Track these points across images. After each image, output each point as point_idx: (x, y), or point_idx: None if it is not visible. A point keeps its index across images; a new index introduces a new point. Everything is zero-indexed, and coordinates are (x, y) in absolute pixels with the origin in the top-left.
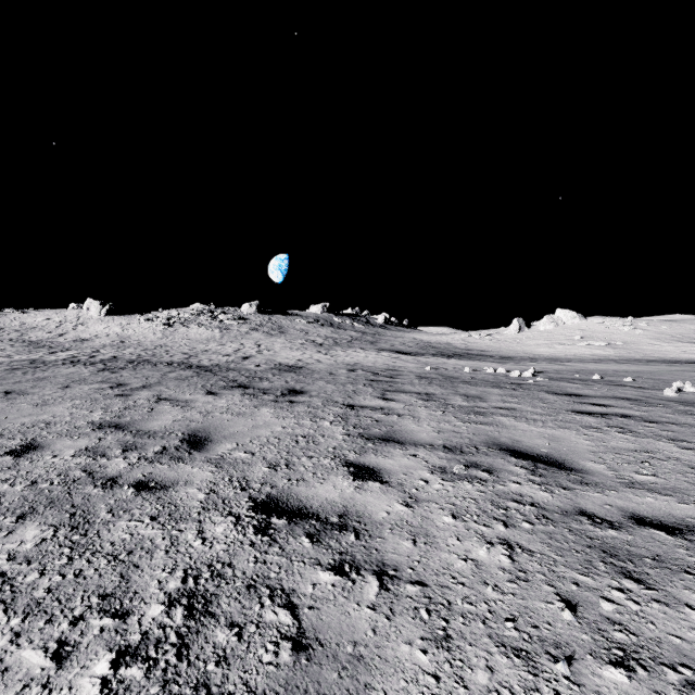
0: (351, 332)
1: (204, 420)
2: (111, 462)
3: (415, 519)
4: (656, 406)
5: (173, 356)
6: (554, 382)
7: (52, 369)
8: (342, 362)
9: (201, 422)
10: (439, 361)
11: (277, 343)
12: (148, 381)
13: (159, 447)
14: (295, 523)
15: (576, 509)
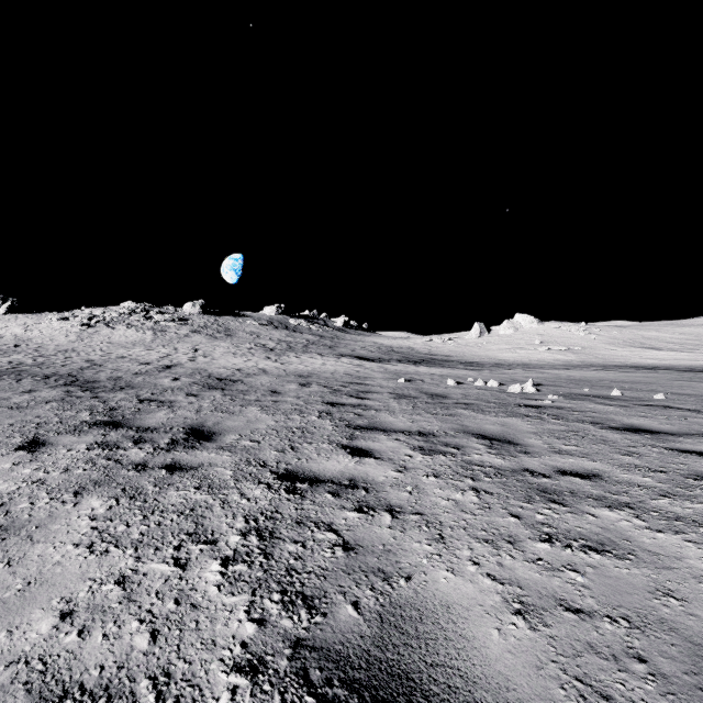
0: (307, 336)
1: None
2: None
3: None
4: None
5: (66, 365)
6: (577, 403)
7: None
8: (294, 371)
9: None
10: (408, 368)
11: (219, 348)
12: None
13: None
14: None
15: None
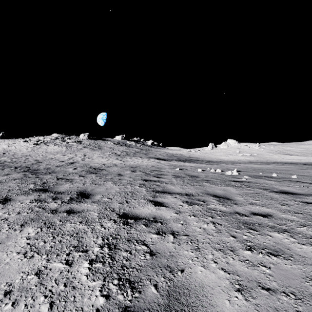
0: (135, 149)
1: None
2: None
3: None
4: None
5: (25, 162)
6: (257, 180)
7: None
8: (128, 165)
9: None
10: (180, 164)
11: (95, 154)
12: None
13: None
14: None
15: None
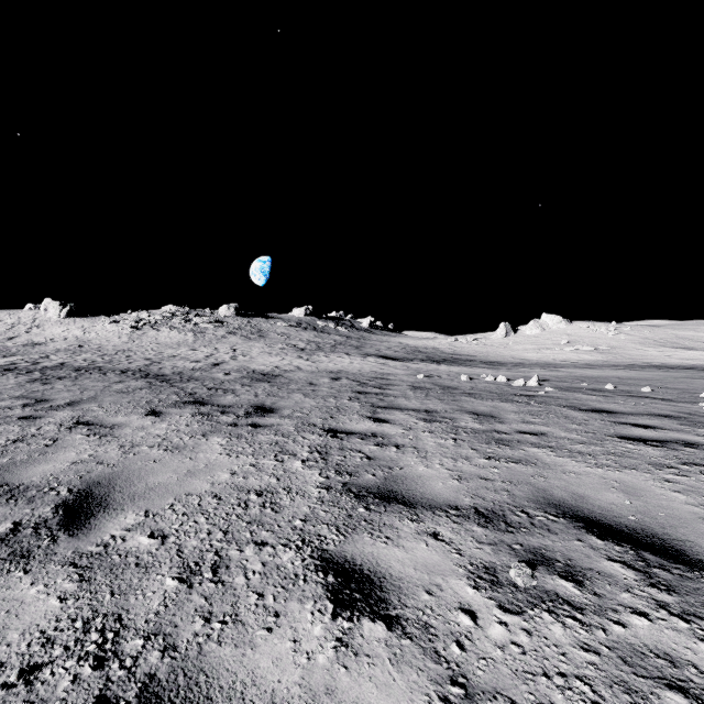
0: (335, 336)
1: (119, 461)
2: None
3: None
4: None
5: (132, 363)
6: (567, 393)
7: None
8: (325, 369)
9: (112, 466)
10: (429, 367)
11: (255, 348)
12: (80, 396)
13: (6, 526)
14: None
15: None
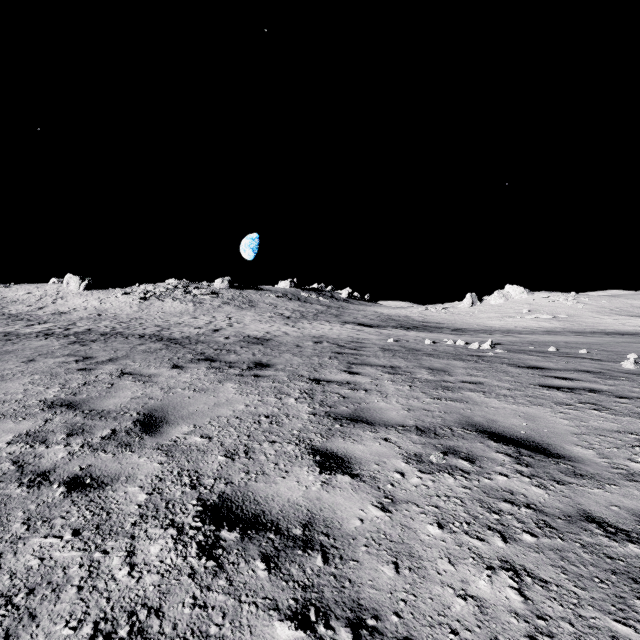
0: (317, 306)
1: (164, 397)
2: (49, 450)
3: (394, 530)
4: (620, 380)
5: (146, 329)
6: (513, 354)
7: (23, 342)
8: (308, 334)
9: (160, 400)
10: (400, 333)
11: (247, 316)
12: (115, 354)
13: (108, 431)
14: (250, 539)
15: (580, 513)
